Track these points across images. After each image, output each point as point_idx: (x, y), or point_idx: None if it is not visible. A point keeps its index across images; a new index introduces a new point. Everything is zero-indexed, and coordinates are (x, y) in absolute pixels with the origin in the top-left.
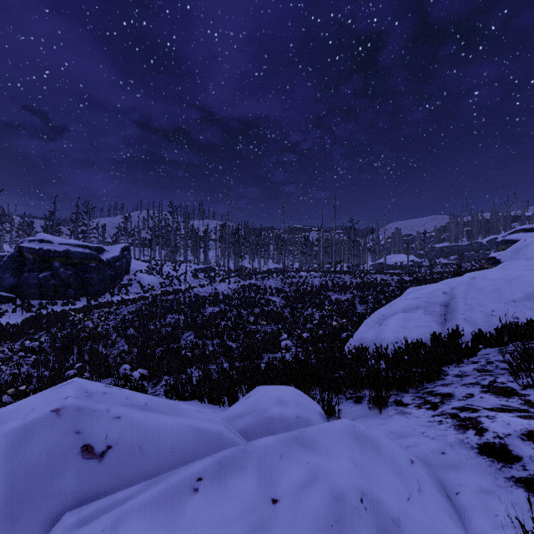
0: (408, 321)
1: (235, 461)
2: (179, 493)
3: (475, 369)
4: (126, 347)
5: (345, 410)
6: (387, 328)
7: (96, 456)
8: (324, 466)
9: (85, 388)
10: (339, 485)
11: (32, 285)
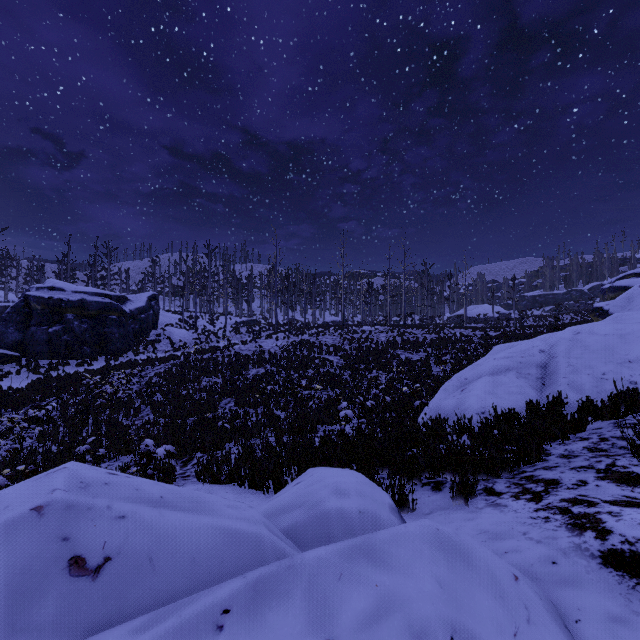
0: (497, 386)
1: (276, 584)
2: (197, 633)
3: (585, 447)
4: (152, 417)
5: (421, 500)
6: (471, 394)
7: (88, 573)
8: (399, 590)
9: (80, 477)
10: (420, 617)
11: (41, 342)
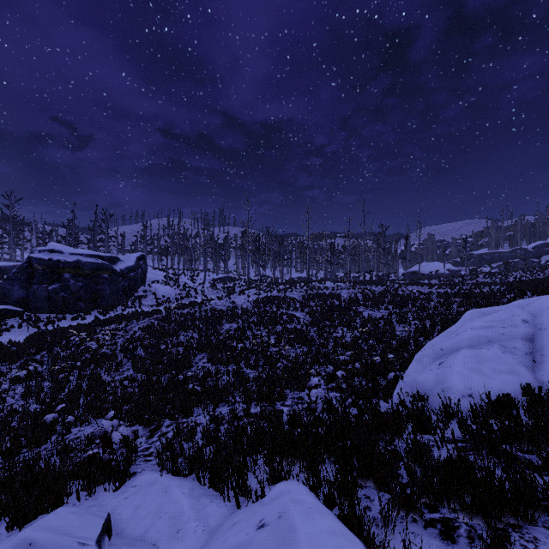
0: (481, 362)
1: None
2: None
3: None
4: (131, 371)
5: None
6: (452, 371)
7: None
8: None
9: None
10: None
11: (41, 298)
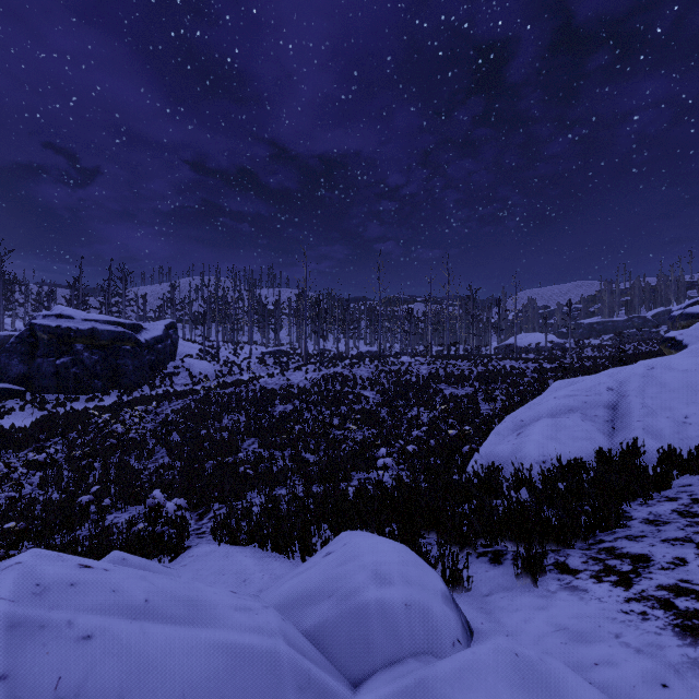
0: (559, 430)
1: None
2: None
3: (674, 510)
4: (167, 459)
5: (478, 576)
6: (529, 440)
7: None
8: None
9: (37, 576)
10: None
11: (47, 375)
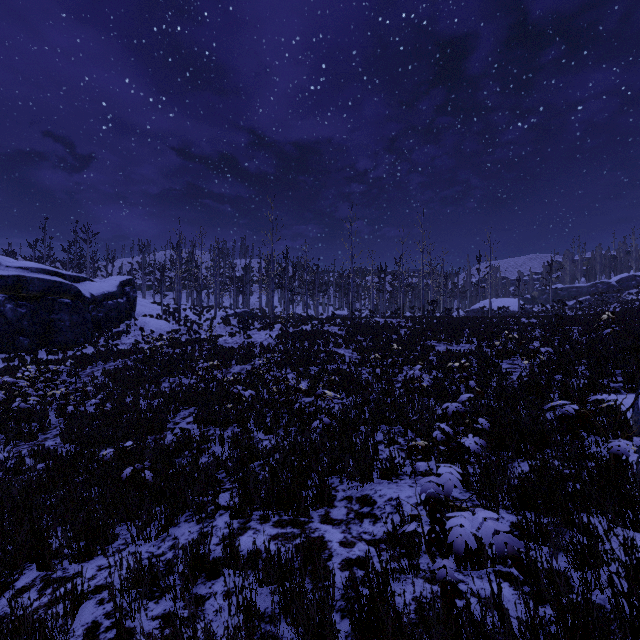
0: None
1: None
2: None
3: None
4: (58, 440)
5: None
6: None
7: None
8: None
9: None
10: None
11: None
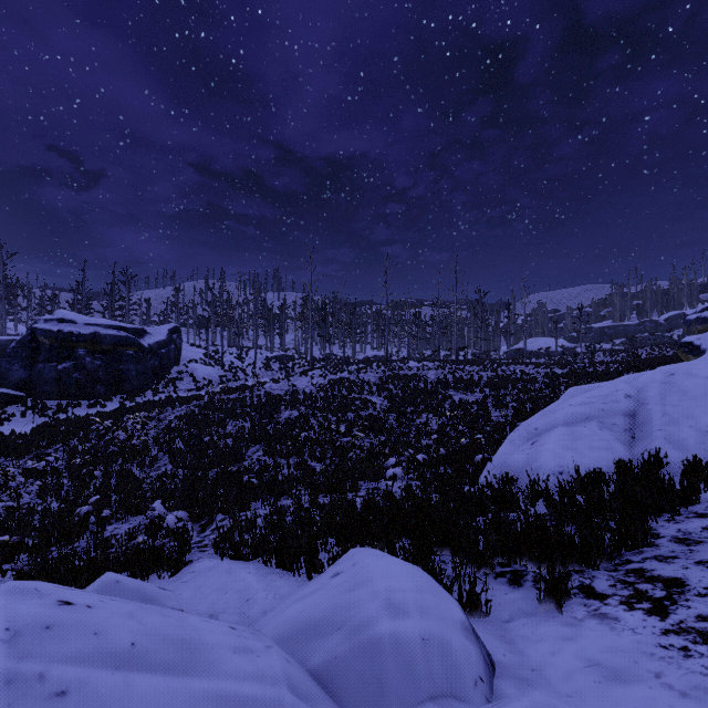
0: (576, 439)
1: None
2: None
3: (705, 528)
4: (169, 467)
5: (496, 599)
6: (544, 449)
7: None
8: None
9: (8, 618)
10: None
11: (49, 380)
